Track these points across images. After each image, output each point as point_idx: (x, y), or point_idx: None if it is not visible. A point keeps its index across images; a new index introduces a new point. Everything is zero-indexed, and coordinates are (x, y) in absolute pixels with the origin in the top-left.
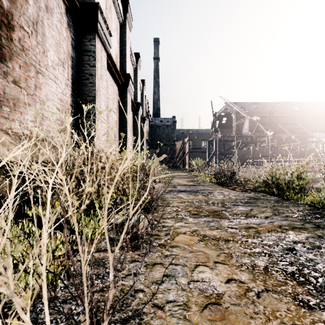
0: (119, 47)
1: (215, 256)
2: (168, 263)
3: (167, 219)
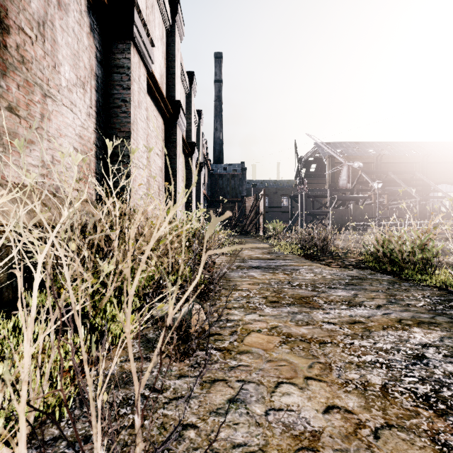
0: (165, 63)
1: (305, 367)
2: (235, 379)
3: (234, 309)
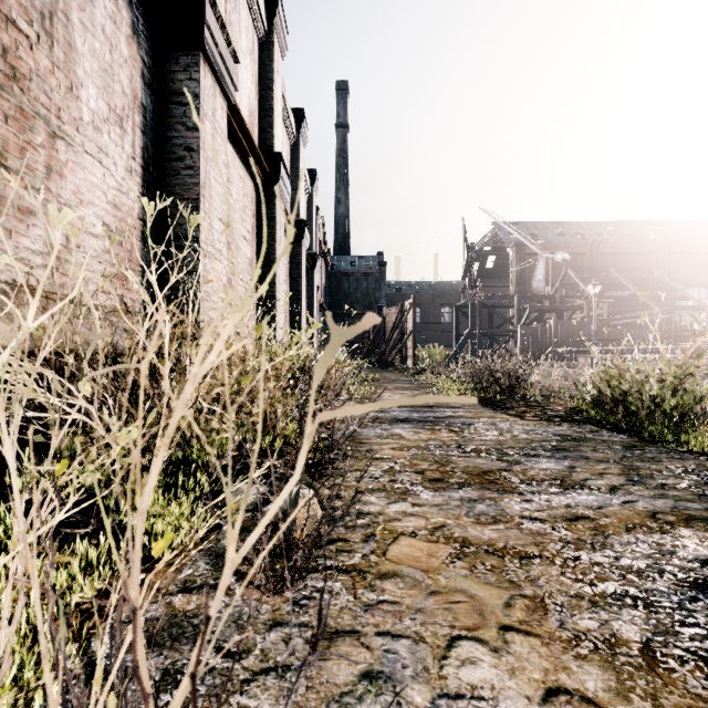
0: (256, 92)
1: (499, 606)
2: (374, 630)
3: (369, 494)
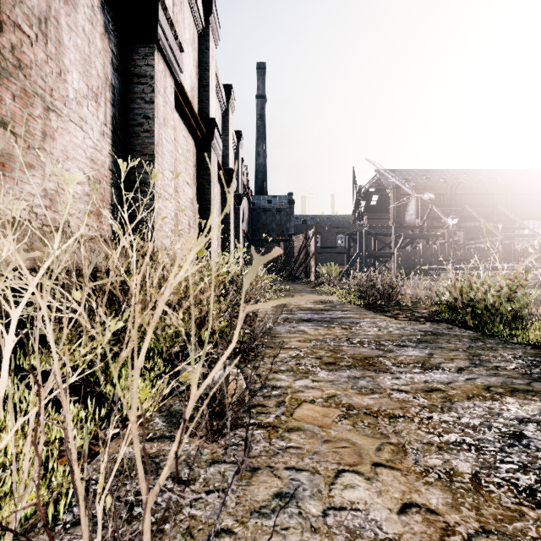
0: (196, 73)
1: (372, 450)
2: (283, 466)
3: (280, 373)
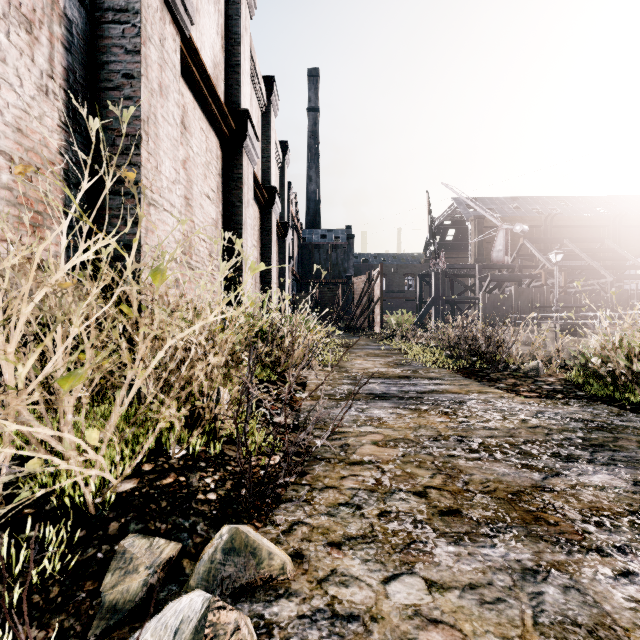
0: (222, 46)
1: None
2: None
3: (349, 551)
